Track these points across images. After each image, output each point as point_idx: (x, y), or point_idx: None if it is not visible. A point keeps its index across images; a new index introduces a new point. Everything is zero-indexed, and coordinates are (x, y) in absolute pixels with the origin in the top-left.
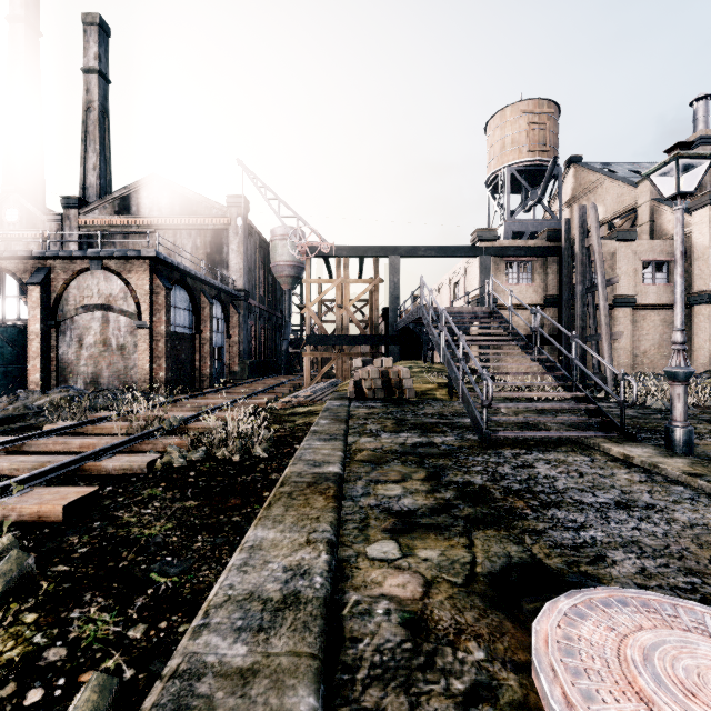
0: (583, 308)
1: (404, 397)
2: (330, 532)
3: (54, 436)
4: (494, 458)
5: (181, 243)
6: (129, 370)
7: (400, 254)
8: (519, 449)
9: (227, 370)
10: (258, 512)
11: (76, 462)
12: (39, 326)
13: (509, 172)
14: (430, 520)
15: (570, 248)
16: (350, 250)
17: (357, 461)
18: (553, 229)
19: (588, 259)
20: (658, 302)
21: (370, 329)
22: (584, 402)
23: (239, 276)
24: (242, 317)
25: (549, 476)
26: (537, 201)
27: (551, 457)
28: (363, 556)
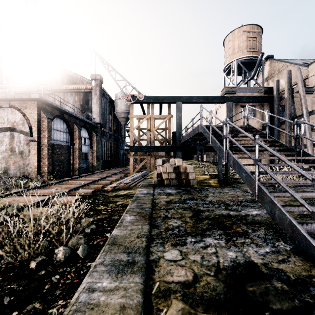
0: (290, 129)
1: (189, 184)
2: None
3: None
4: None
5: (67, 99)
6: (25, 166)
7: (182, 101)
8: None
9: (90, 165)
10: None
11: None
12: None
13: (236, 63)
14: None
15: (279, 96)
16: (154, 98)
17: None
18: (267, 87)
19: (292, 101)
20: None
21: (165, 143)
22: None
23: (97, 116)
24: (99, 137)
25: None
26: (251, 77)
27: None
28: None
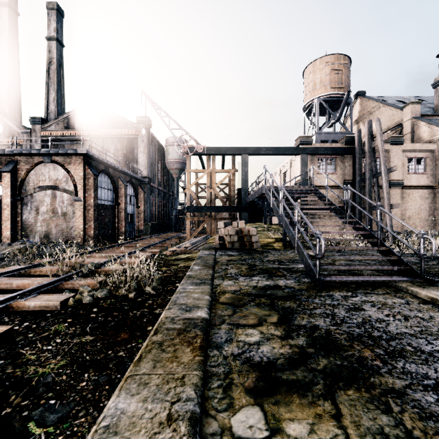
0: (370, 188)
1: (253, 247)
2: (194, 401)
3: (2, 277)
4: (329, 300)
5: (107, 147)
6: (69, 229)
7: (249, 153)
8: (345, 291)
9: (136, 229)
10: (140, 347)
11: (4, 302)
12: (9, 199)
13: (318, 101)
14: (290, 375)
15: (361, 148)
16: (216, 150)
17: (221, 303)
18: (349, 136)
19: (373, 155)
20: (418, 184)
21: (229, 202)
22: (388, 254)
23: (144, 168)
24: (146, 194)
25: (380, 319)
26: (336, 120)
27: (373, 299)
28: (228, 433)
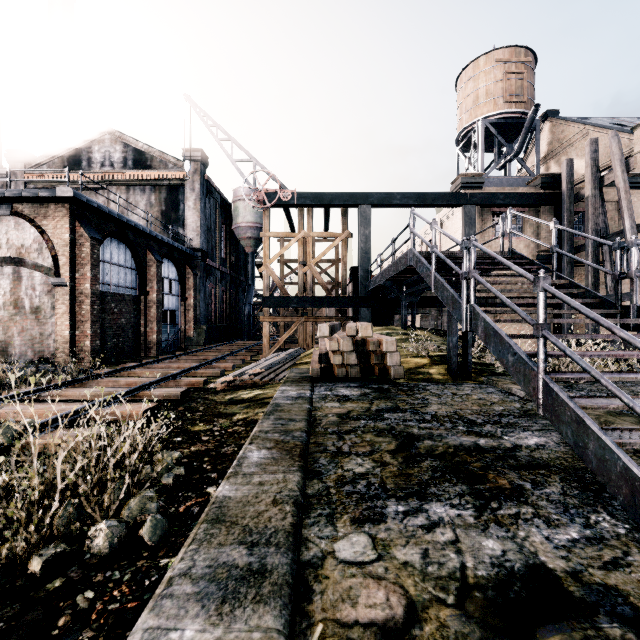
0: (596, 262)
1: (388, 376)
2: None
3: None
4: None
5: (134, 200)
6: (45, 337)
7: (372, 203)
8: None
9: (182, 335)
10: None
11: None
12: None
13: (483, 126)
14: None
15: (572, 193)
16: (314, 198)
17: None
18: (548, 174)
19: (601, 203)
20: None
21: (336, 291)
22: None
23: (196, 234)
24: (199, 278)
25: None
26: (513, 155)
27: None
28: None
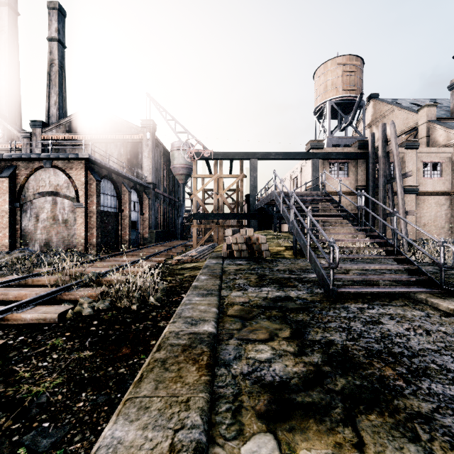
0: (385, 194)
1: (262, 256)
2: (199, 428)
3: None
4: (344, 312)
5: (110, 152)
6: (71, 237)
7: (257, 158)
8: (361, 303)
9: (141, 237)
10: (143, 363)
11: None
12: (8, 206)
13: (330, 104)
14: (305, 397)
15: (374, 153)
16: (223, 155)
17: (229, 316)
18: (362, 140)
19: (388, 160)
20: (433, 190)
21: (237, 209)
22: (405, 263)
23: (149, 173)
24: (151, 201)
25: (399, 333)
26: (348, 123)
27: (391, 311)
28: None
